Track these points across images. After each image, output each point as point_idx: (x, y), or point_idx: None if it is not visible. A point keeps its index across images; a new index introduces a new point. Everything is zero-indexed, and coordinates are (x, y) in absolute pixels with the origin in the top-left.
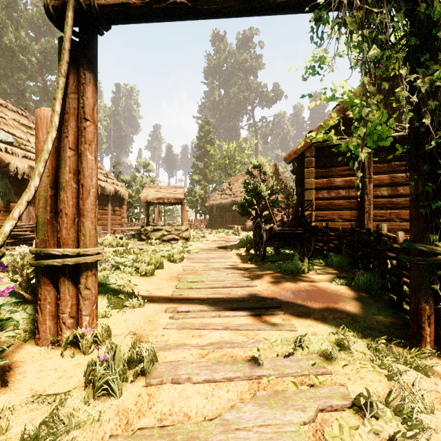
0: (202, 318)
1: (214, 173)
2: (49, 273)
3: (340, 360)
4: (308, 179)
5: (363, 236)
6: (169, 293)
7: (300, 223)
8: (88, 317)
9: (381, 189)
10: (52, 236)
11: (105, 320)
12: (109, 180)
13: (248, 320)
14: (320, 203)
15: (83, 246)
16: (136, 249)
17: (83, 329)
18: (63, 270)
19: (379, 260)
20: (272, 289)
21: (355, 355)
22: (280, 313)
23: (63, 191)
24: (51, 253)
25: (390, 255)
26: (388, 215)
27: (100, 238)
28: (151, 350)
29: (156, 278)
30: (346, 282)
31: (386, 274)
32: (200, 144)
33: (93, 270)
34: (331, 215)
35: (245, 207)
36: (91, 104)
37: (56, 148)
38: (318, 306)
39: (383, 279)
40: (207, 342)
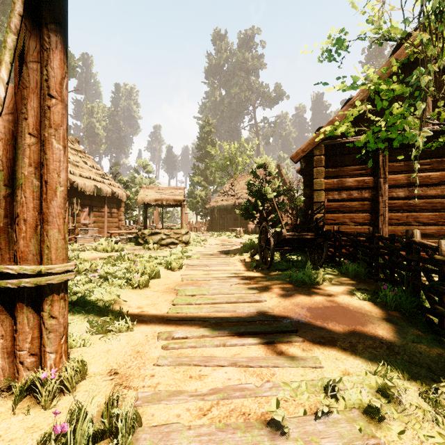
0: (203, 347)
1: (215, 174)
2: (3, 298)
3: (392, 420)
4: (317, 179)
5: (385, 242)
6: (164, 311)
7: (311, 227)
8: (54, 354)
9: (397, 190)
10: (7, 248)
11: (82, 351)
12: (105, 181)
13: (260, 350)
14: (330, 205)
15: (46, 262)
16: (130, 255)
17: (44, 373)
18: (20, 293)
19: (409, 272)
20: (284, 304)
21: (409, 411)
22: (298, 341)
23: (21, 190)
24: (3, 272)
25: (426, 267)
26: (405, 218)
27: (96, 241)
28: (131, 415)
29: (150, 291)
30: (369, 297)
31: (419, 289)
32: (201, 145)
33: (61, 293)
34: (342, 218)
35: (249, 210)
36: (59, 76)
37: (12, 134)
38: (342, 329)
39: (415, 295)
40: (209, 388)
